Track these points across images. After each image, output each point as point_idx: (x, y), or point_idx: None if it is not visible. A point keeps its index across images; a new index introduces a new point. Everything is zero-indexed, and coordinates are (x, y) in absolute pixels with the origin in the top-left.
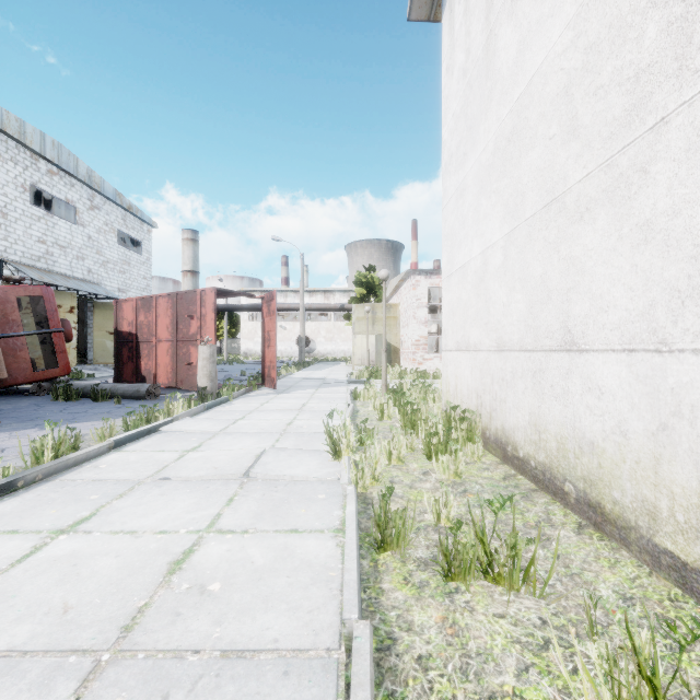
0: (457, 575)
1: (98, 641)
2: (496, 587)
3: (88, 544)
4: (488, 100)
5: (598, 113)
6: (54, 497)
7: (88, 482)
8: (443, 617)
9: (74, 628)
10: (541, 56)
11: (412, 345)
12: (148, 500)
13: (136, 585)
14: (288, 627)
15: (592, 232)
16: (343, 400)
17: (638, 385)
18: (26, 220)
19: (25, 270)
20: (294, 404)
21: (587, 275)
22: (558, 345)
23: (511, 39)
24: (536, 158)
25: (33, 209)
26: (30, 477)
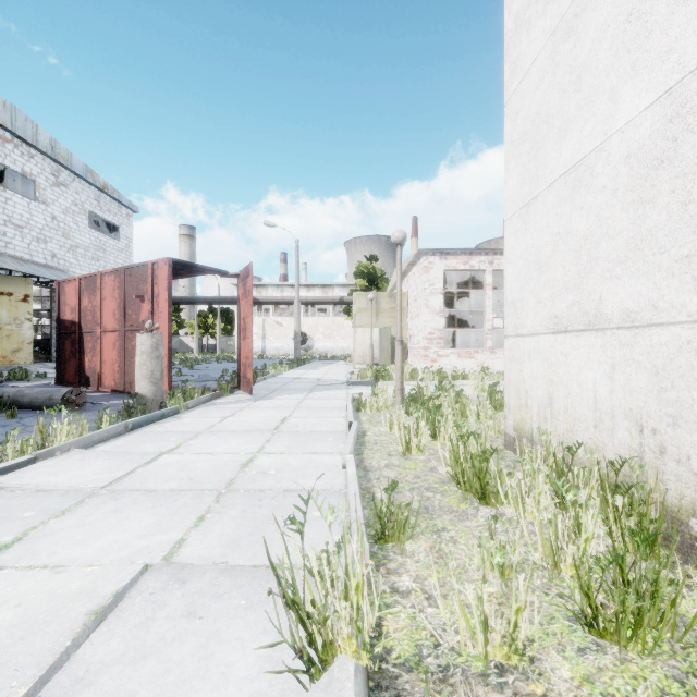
0: None
1: None
2: None
3: None
4: None
5: None
6: None
7: None
8: None
9: None
10: None
11: (425, 338)
12: None
13: None
14: None
15: None
16: (342, 412)
17: None
18: None
19: None
20: (270, 418)
21: None
22: None
23: None
24: None
25: None
26: None
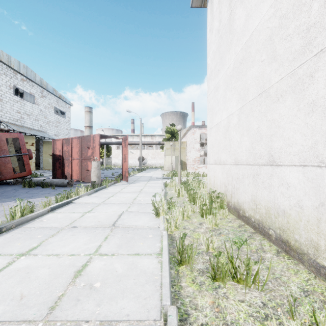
0: (219, 279)
1: (37, 315)
2: (238, 285)
3: (35, 261)
4: (230, 44)
5: (287, 48)
6: (20, 236)
7: (37, 229)
8: (213, 302)
9: (25, 308)
10: (257, 21)
11: (192, 161)
12: (65, 238)
13: (57, 284)
14: (134, 307)
15: (284, 107)
16: (160, 187)
17: (308, 183)
18: (11, 102)
19: (10, 126)
20: (137, 189)
21: (281, 128)
22: (266, 162)
23: (242, 14)
24: (254, 71)
25: (14, 97)
26: (8, 226)
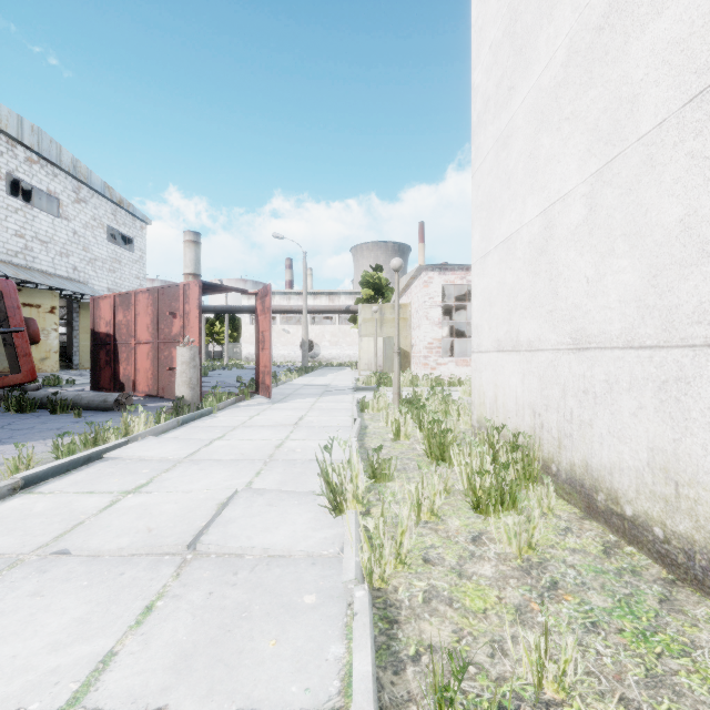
0: None
1: None
2: None
3: None
4: None
5: None
6: None
7: None
8: None
9: None
10: None
11: (425, 348)
12: (1, 609)
13: None
14: None
15: None
16: (349, 412)
17: None
18: (1, 211)
19: None
20: (289, 417)
21: None
22: None
23: None
24: (668, 26)
25: (9, 199)
26: None
